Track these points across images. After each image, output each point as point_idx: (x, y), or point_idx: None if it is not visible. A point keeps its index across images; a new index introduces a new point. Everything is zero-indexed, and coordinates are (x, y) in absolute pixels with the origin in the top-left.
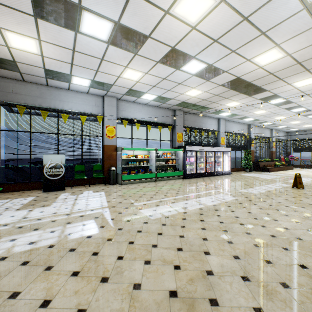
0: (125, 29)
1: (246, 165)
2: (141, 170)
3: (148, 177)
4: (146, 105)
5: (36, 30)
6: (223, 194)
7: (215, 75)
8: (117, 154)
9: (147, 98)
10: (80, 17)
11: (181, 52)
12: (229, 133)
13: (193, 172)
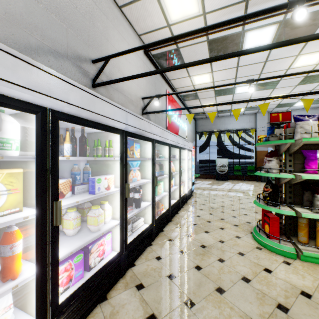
0: (261, 84)
1: None
2: None
3: None
4: (302, 109)
5: (215, 100)
6: None
7: None
8: None
9: (301, 104)
10: (235, 90)
11: (317, 74)
12: None
13: None
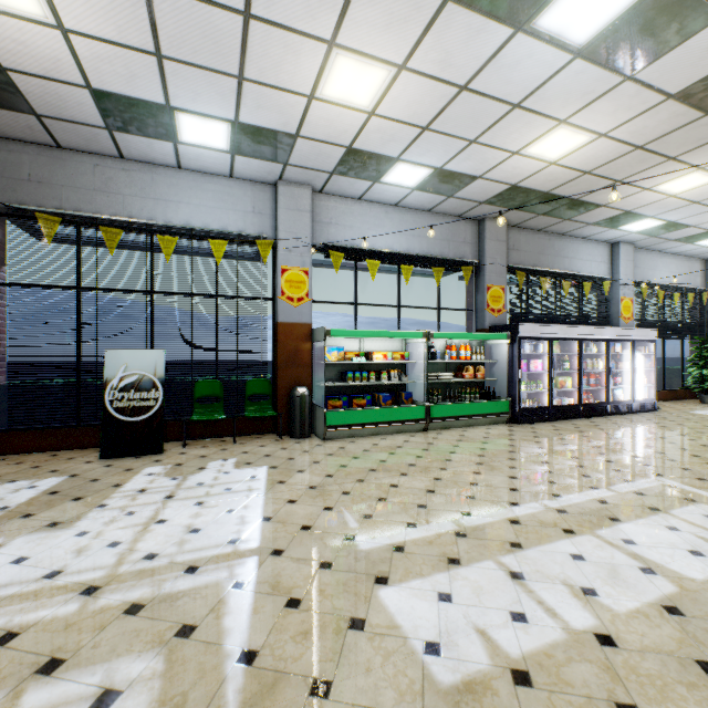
0: None
1: (702, 381)
2: (382, 398)
3: (405, 418)
4: (396, 208)
5: None
6: (707, 508)
7: (668, 44)
8: (314, 349)
9: (402, 182)
10: None
11: None
12: (646, 287)
13: (539, 403)
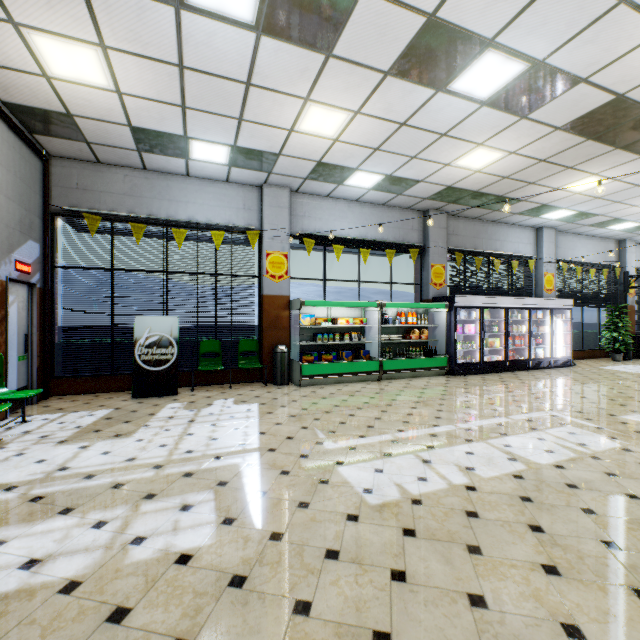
0: None
1: (614, 342)
2: (345, 354)
3: (363, 370)
4: (356, 203)
5: (91, 18)
6: (573, 428)
7: (547, 98)
8: (292, 315)
9: (361, 184)
10: None
11: (454, 29)
12: (566, 264)
13: (472, 359)
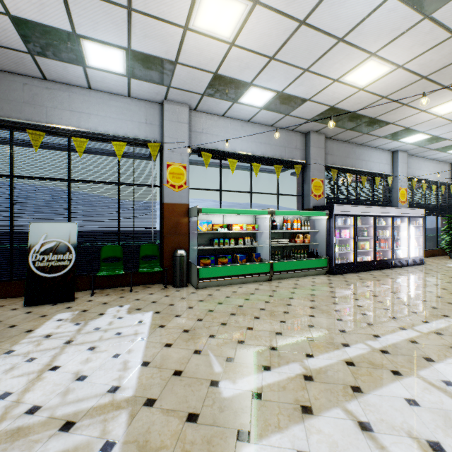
0: None
1: (451, 244)
2: (239, 257)
3: (255, 272)
4: (248, 123)
5: None
6: None
7: None
8: (190, 222)
9: (253, 103)
10: None
11: None
12: (415, 181)
13: (348, 260)
